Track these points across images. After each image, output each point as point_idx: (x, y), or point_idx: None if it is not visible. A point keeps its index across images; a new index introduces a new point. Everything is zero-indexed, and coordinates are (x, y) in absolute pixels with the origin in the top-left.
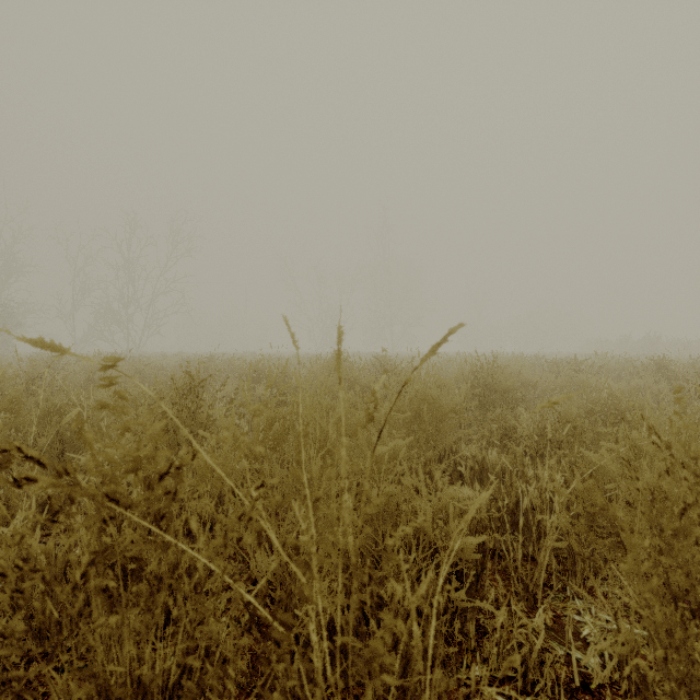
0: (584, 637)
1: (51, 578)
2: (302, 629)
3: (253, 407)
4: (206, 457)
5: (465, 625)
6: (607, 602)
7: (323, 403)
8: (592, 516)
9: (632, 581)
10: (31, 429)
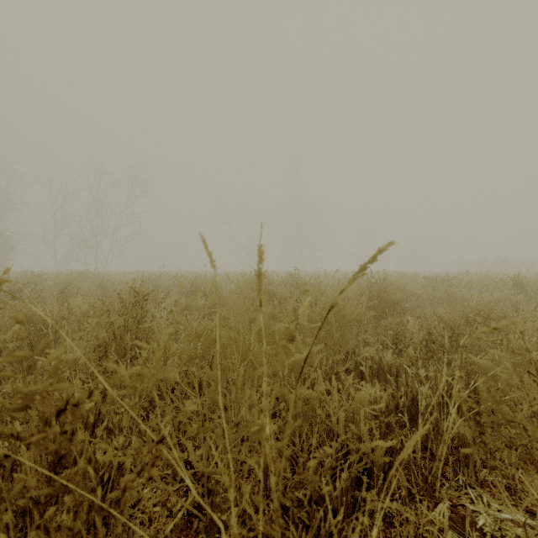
0: (480, 527)
1: (0, 475)
2: (225, 532)
3: (168, 331)
4: (110, 391)
5: (373, 515)
6: (496, 491)
7: (246, 316)
8: (499, 427)
9: (536, 487)
10: (0, 336)
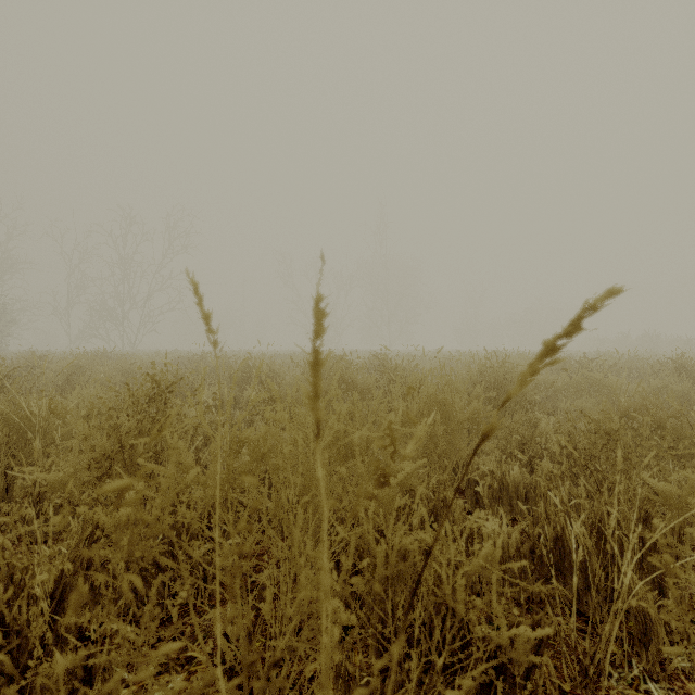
0: None
1: None
2: None
3: (116, 484)
4: None
5: None
6: (692, 686)
7: (309, 420)
8: None
9: None
10: None
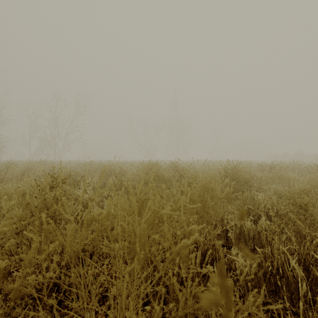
0: None
1: None
2: None
3: None
4: None
5: None
6: None
7: (135, 205)
8: None
9: None
10: None
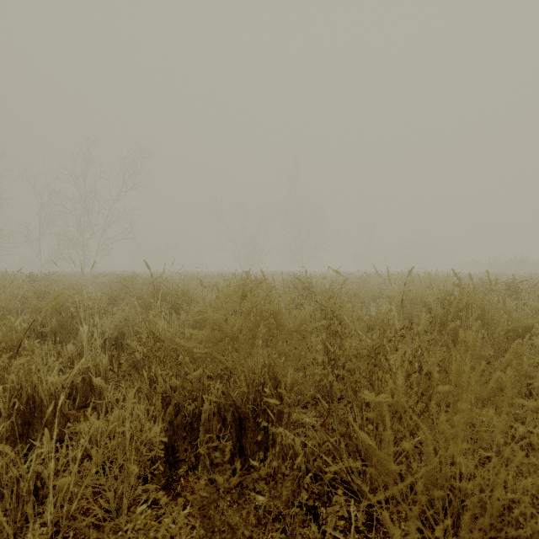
0: None
1: None
2: None
3: None
4: None
5: None
6: None
7: None
8: None
9: None
10: None
